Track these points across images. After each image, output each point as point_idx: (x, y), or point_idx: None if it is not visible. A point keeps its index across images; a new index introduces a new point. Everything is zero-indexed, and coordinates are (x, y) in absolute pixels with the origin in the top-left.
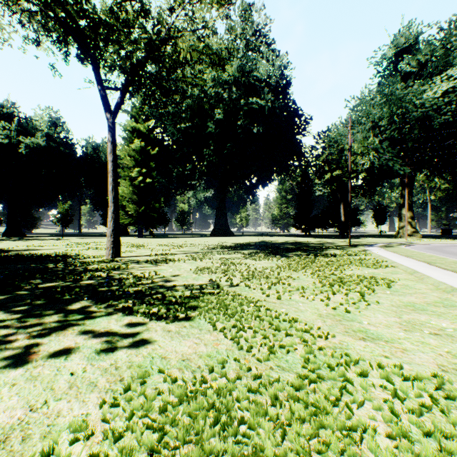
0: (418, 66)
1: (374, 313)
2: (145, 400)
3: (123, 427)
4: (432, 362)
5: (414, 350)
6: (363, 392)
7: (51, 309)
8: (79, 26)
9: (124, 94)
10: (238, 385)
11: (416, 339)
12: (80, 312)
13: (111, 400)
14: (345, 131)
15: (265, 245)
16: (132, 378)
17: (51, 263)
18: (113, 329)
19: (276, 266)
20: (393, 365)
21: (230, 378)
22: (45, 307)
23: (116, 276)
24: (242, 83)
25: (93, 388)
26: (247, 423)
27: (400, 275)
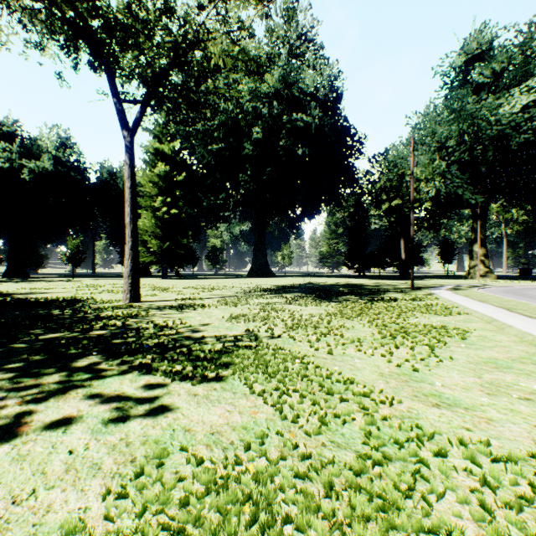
0: (493, 76)
1: (448, 371)
2: (161, 491)
3: (132, 527)
4: (526, 436)
5: (502, 420)
6: (442, 478)
7: (51, 366)
8: (91, 27)
9: (144, 108)
10: (282, 468)
11: (503, 406)
12: (87, 370)
13: (118, 488)
14: (406, 153)
15: (312, 287)
16: (146, 458)
17: (57, 310)
18: (126, 392)
19: (326, 313)
20: (477, 440)
21: (271, 458)
22: (44, 364)
23: (133, 325)
24: (284, 96)
25: (96, 472)
26: (294, 523)
27: (475, 324)
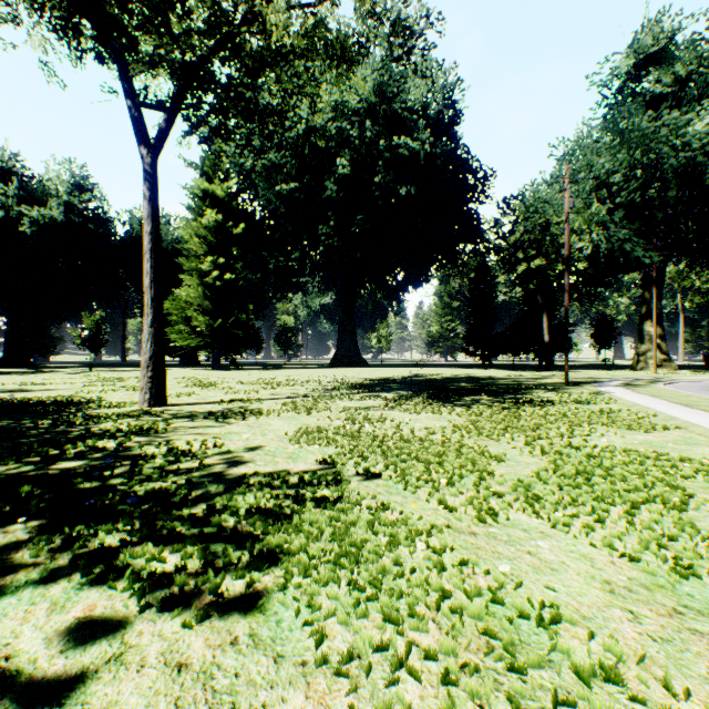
0: (676, 84)
1: None
2: None
3: None
4: None
5: None
6: None
7: None
8: None
9: (173, 114)
10: None
11: None
12: None
13: None
14: (550, 195)
15: (422, 382)
16: None
17: (31, 419)
18: (15, 655)
19: (451, 426)
20: None
21: None
22: None
23: (133, 450)
24: (381, 114)
25: None
26: None
27: (708, 448)
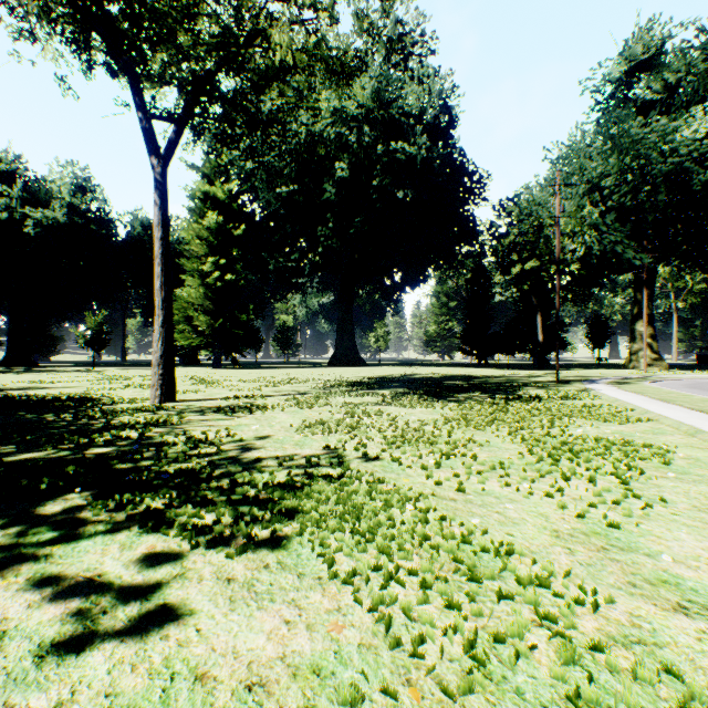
0: (665, 91)
1: (669, 527)
2: None
3: None
4: None
5: None
6: None
7: None
8: (106, 11)
9: (182, 126)
10: None
11: None
12: (54, 523)
13: None
14: (544, 198)
15: (418, 380)
16: None
17: (53, 413)
18: (105, 574)
19: (443, 419)
20: None
21: None
22: None
23: (155, 439)
24: (379, 119)
25: None
26: None
27: (671, 437)
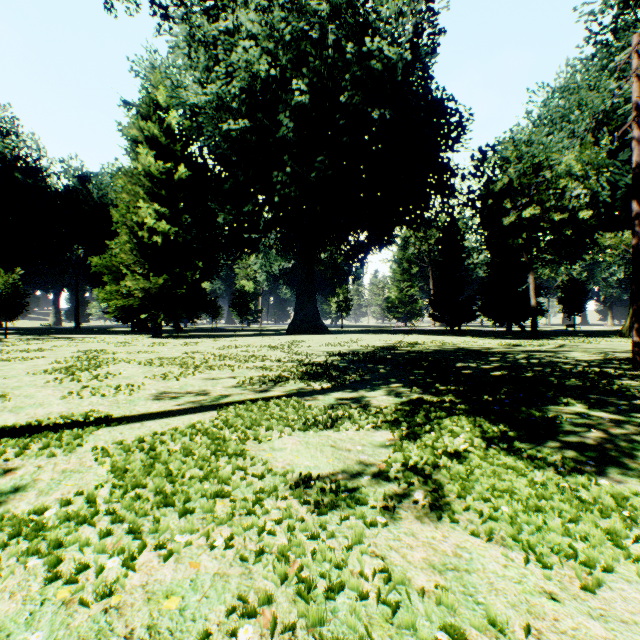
0: None
1: None
2: None
3: None
4: None
5: None
6: None
7: None
8: None
9: None
10: None
11: None
12: None
13: None
14: (539, 136)
15: (412, 360)
16: None
17: None
18: None
19: None
20: None
21: None
22: None
23: None
24: (347, 24)
25: None
26: None
27: None
